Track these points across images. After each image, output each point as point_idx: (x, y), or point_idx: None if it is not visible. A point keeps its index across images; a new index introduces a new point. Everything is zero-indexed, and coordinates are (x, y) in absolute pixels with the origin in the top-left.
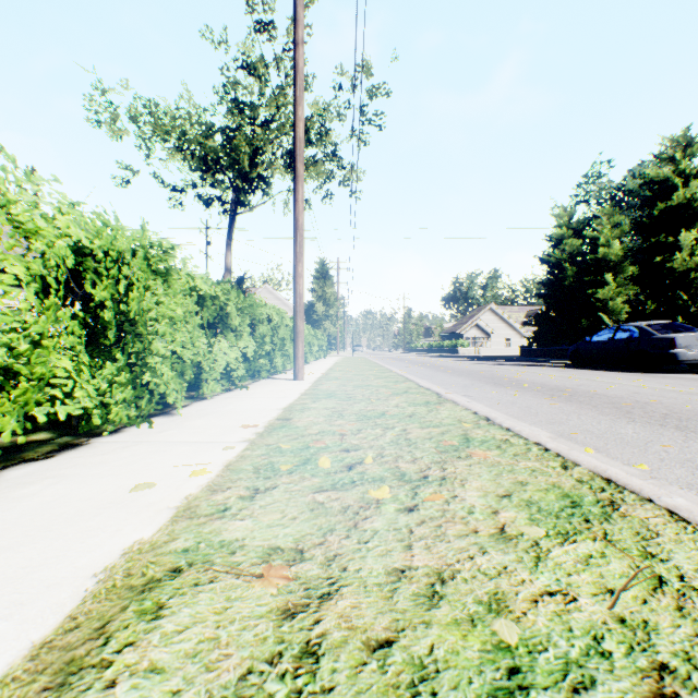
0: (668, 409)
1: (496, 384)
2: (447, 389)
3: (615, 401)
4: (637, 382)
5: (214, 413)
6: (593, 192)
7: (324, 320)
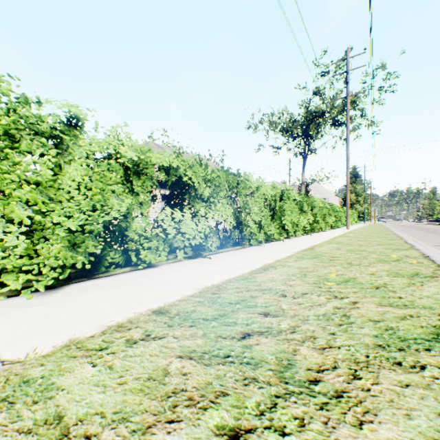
0: None
1: (430, 232)
2: (403, 232)
3: None
4: None
5: (333, 231)
6: None
7: (354, 203)
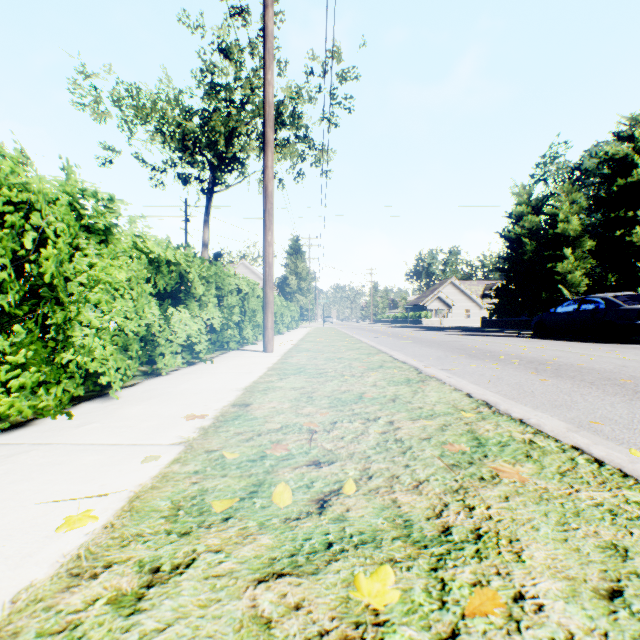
0: None
1: (471, 356)
2: (422, 362)
3: (610, 377)
4: (613, 353)
5: (160, 396)
6: (551, 171)
7: (296, 292)
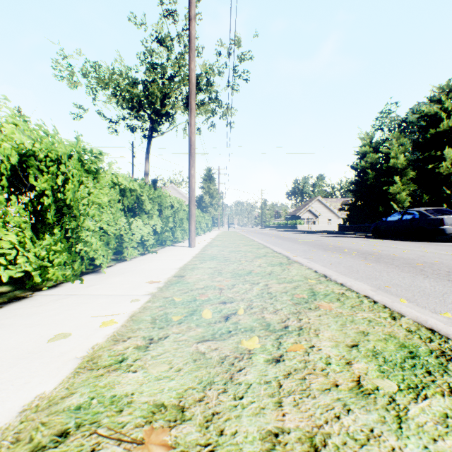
0: (448, 268)
1: (325, 249)
2: (293, 253)
3: (410, 262)
4: (420, 248)
5: (130, 272)
6: (386, 123)
7: (209, 207)
